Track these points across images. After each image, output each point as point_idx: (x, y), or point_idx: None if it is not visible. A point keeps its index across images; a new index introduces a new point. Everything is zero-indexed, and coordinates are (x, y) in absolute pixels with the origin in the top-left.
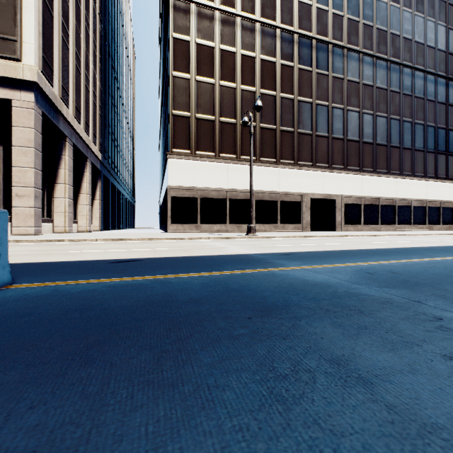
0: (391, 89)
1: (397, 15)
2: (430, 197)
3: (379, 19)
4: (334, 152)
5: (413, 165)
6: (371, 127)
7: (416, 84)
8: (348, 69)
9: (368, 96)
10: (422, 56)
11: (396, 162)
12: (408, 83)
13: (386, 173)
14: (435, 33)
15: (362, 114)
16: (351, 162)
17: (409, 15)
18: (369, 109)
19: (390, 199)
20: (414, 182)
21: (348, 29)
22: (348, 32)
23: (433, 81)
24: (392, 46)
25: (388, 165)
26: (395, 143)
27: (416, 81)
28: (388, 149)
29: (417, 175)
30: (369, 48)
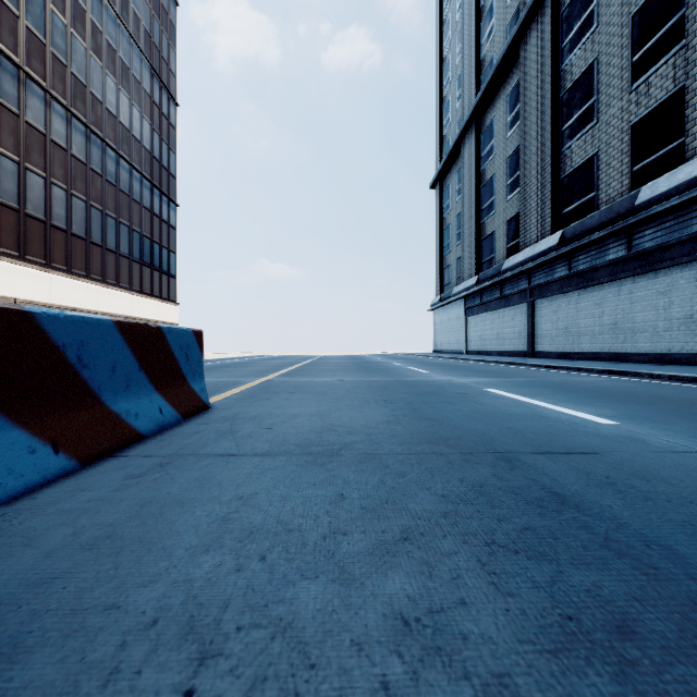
0: (92, 167)
1: (100, 75)
2: (137, 314)
3: (76, 63)
4: (2, 227)
5: (119, 273)
6: (65, 207)
7: (122, 175)
8: (28, 105)
9: (60, 162)
10: (129, 145)
11: (99, 265)
12: (113, 170)
13: (86, 277)
14: (142, 126)
15: (52, 184)
16: (33, 250)
17: (114, 86)
18: (61, 181)
19: (91, 312)
20: (120, 294)
21: (28, 44)
22: (28, 49)
23: (139, 180)
24: (94, 111)
25: (88, 267)
26: (97, 239)
27: (122, 172)
28: (88, 245)
29: (123, 286)
30: (61, 94)
